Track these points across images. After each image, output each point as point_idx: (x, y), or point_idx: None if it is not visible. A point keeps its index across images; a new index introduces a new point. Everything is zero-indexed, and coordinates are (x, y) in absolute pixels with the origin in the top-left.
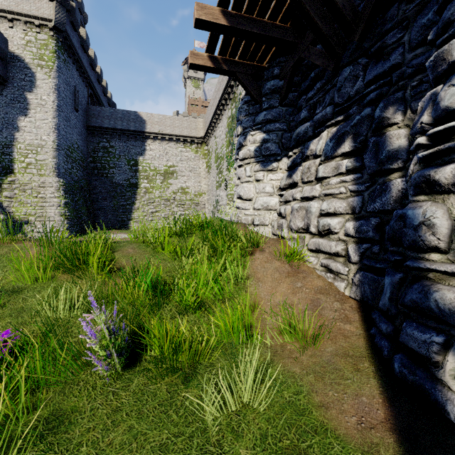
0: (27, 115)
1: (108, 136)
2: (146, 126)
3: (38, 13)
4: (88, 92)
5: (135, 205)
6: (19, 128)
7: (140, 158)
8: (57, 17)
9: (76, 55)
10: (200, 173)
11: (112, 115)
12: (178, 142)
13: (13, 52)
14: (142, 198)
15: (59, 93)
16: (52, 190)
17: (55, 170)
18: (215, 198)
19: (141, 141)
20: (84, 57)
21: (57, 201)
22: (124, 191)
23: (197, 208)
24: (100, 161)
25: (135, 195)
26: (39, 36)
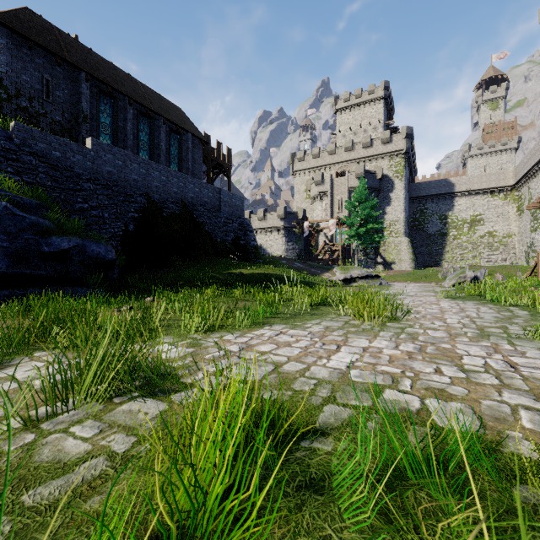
0: (390, 205)
1: (423, 202)
2: (454, 188)
3: (396, 149)
4: (409, 175)
5: (445, 249)
6: (386, 213)
7: (449, 213)
8: (406, 147)
9: (409, 159)
10: (508, 217)
11: (427, 186)
12: (485, 194)
13: (383, 174)
14: (451, 244)
15: (405, 188)
16: (405, 244)
17: (404, 233)
18: (528, 240)
19: (449, 200)
20: (411, 154)
21: (408, 251)
22: (436, 239)
23: (506, 249)
24: (417, 220)
25: (445, 241)
26: (396, 160)
